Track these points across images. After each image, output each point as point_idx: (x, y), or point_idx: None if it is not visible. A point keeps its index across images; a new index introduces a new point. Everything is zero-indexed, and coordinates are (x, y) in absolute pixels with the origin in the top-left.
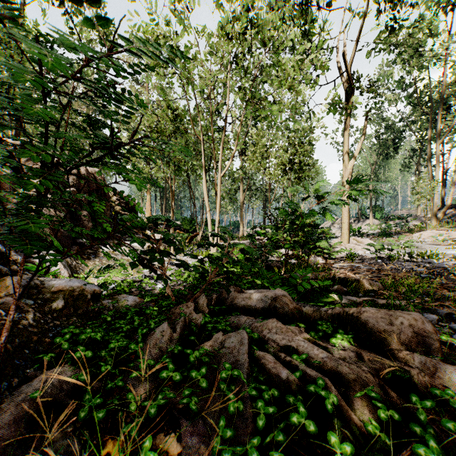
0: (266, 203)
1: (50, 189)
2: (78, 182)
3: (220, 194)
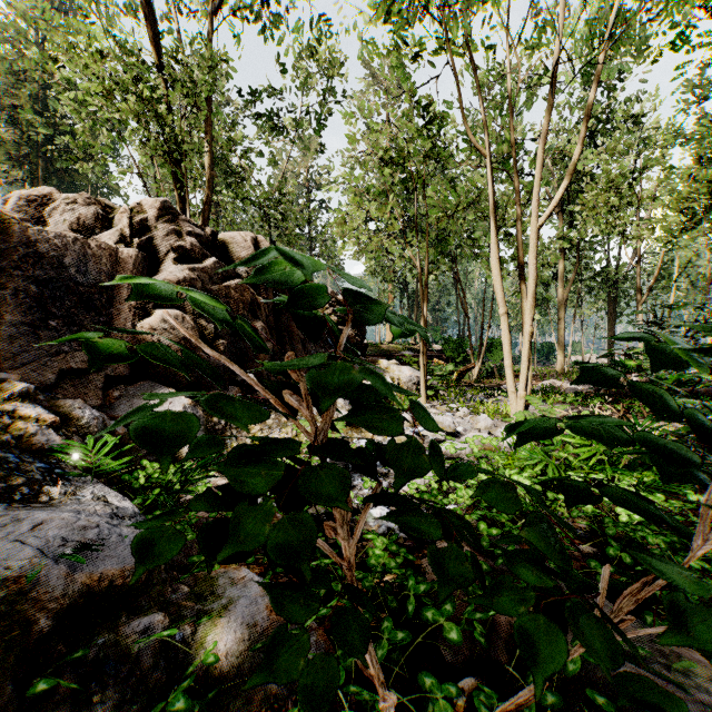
0: (615, 305)
1: (196, 282)
2: None
3: (535, 270)
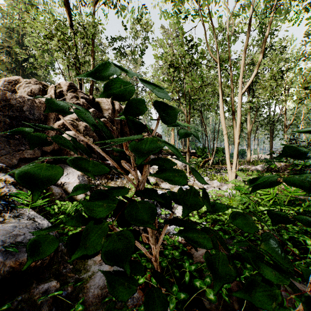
0: (272, 132)
1: None
2: (113, 115)
3: (240, 113)
